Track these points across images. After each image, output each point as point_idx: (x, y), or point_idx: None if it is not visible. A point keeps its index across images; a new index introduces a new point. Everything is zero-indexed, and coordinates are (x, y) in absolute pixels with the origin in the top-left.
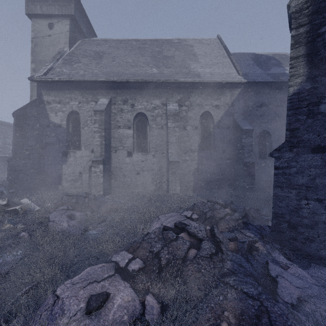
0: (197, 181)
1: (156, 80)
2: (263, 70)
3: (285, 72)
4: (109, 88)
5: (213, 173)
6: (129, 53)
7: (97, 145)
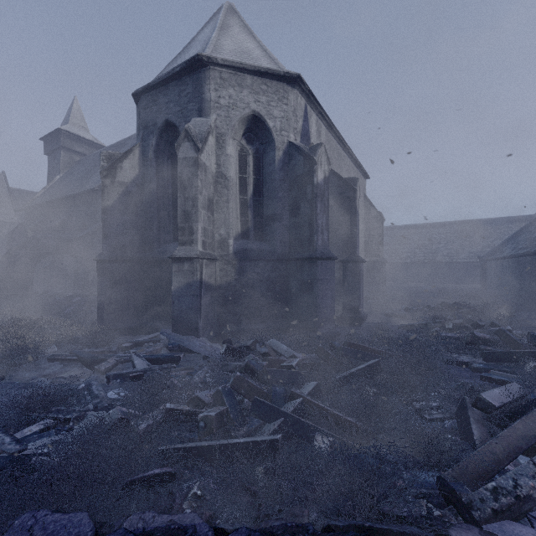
0: None
1: None
2: None
3: None
4: None
5: None
6: None
7: None
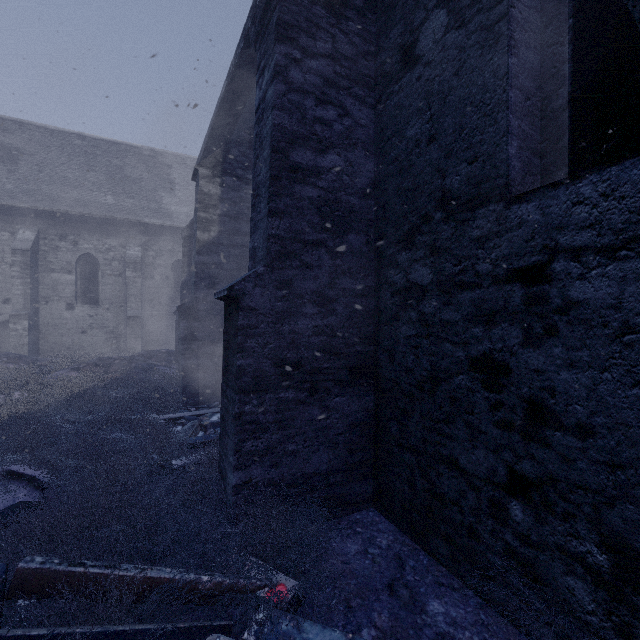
0: (168, 339)
1: (111, 217)
2: None
3: None
4: (36, 216)
5: None
6: (69, 161)
7: (18, 295)
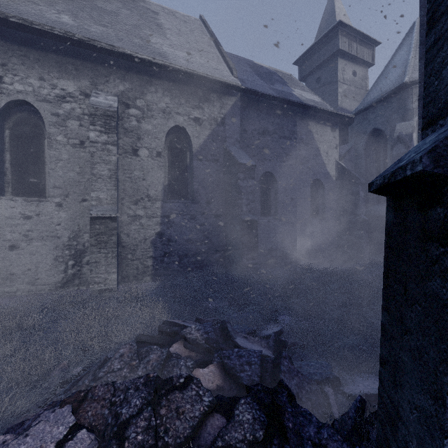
0: (160, 256)
1: (63, 32)
2: (265, 82)
3: (292, 92)
4: None
5: (190, 241)
6: None
7: None
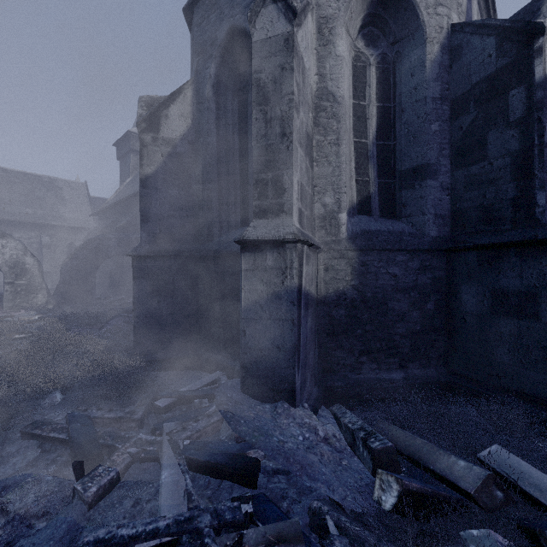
0: None
1: (33, 222)
2: None
3: None
4: None
5: None
6: (0, 187)
7: None
